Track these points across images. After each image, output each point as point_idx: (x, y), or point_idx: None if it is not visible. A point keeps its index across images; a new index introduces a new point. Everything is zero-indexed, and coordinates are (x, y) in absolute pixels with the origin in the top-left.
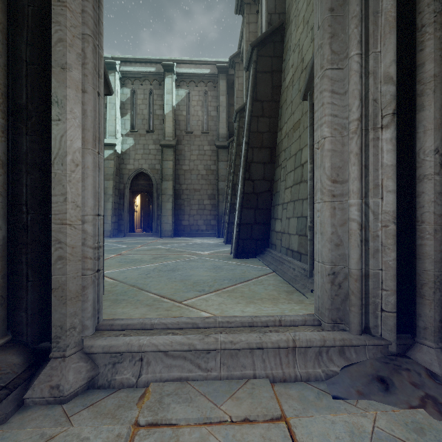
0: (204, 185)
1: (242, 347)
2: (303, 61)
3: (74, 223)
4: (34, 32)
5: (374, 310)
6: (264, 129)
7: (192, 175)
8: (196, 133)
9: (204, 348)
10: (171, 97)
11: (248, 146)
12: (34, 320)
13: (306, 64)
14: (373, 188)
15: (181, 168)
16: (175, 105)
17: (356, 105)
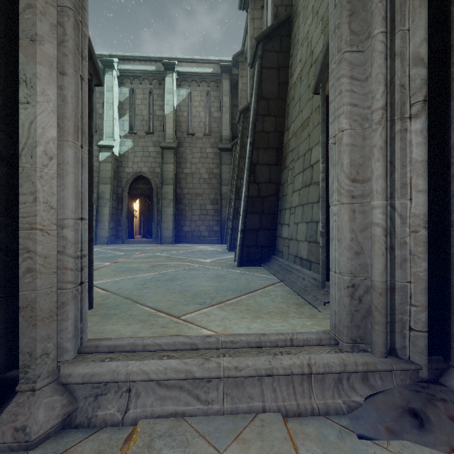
0: (206, 189)
1: (249, 374)
2: (312, 55)
3: (47, 228)
4: None
5: (401, 329)
6: (270, 129)
7: (194, 178)
8: (198, 135)
9: (203, 376)
10: (172, 97)
11: (253, 146)
12: (0, 344)
13: (316, 57)
14: (400, 187)
15: (182, 171)
16: (176, 105)
17: (381, 91)
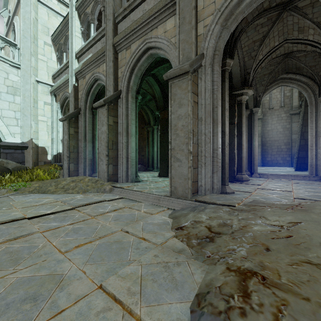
0: (281, 137)
1: (286, 175)
2: None
3: (256, 155)
4: (249, 129)
5: (318, 171)
6: None
7: (273, 132)
8: (275, 108)
9: (279, 174)
10: None
11: (303, 125)
12: (249, 169)
13: None
14: (318, 148)
15: (265, 129)
16: None
17: (314, 133)
